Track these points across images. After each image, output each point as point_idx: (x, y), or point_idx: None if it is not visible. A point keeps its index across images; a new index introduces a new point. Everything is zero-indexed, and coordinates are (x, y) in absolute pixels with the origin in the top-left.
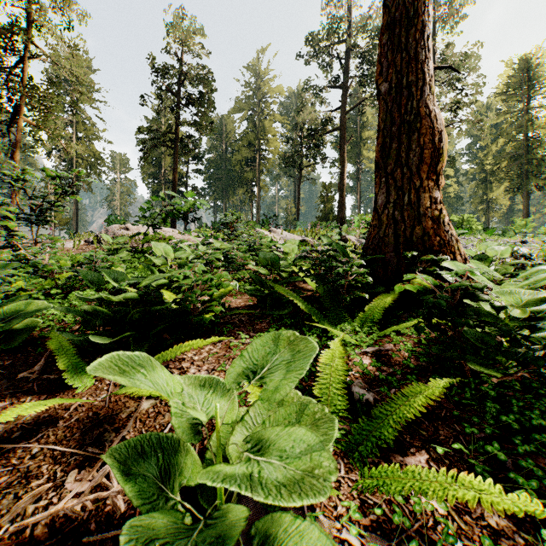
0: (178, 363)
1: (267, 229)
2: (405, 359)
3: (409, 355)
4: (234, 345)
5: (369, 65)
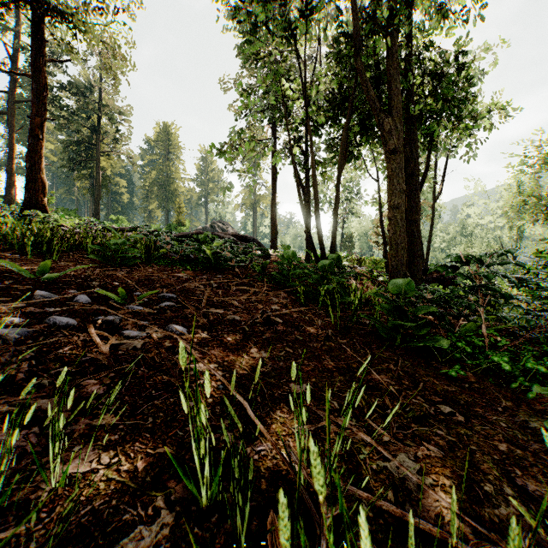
0: None
1: None
2: None
3: None
4: None
5: None
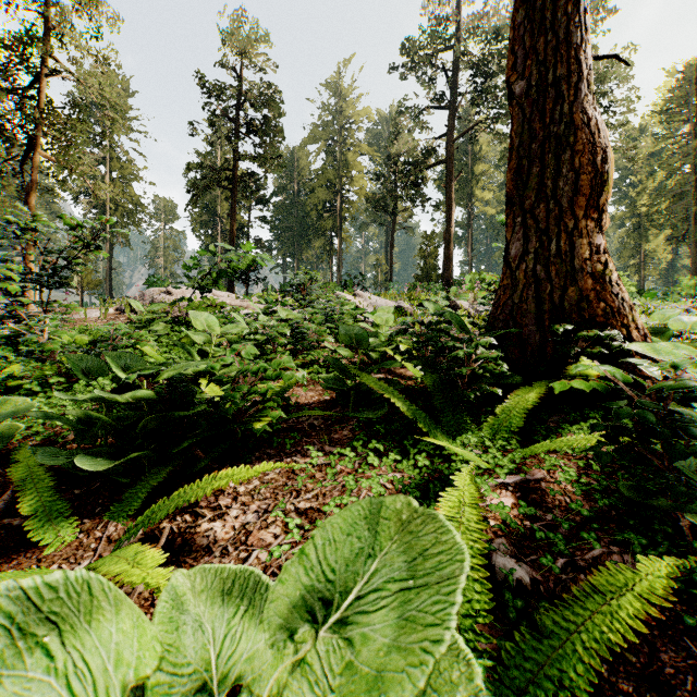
0: (214, 497)
1: (351, 293)
2: (568, 496)
3: (577, 492)
4: (300, 468)
5: (485, 77)
